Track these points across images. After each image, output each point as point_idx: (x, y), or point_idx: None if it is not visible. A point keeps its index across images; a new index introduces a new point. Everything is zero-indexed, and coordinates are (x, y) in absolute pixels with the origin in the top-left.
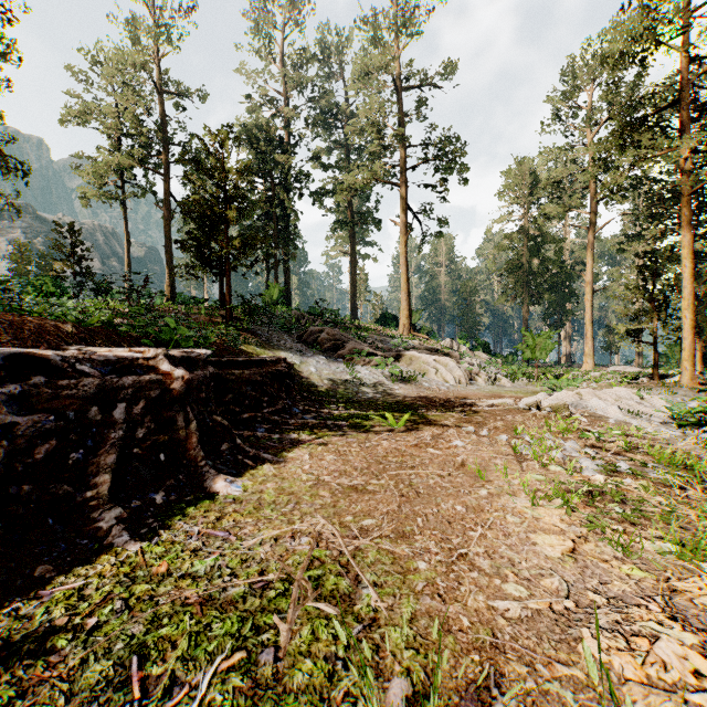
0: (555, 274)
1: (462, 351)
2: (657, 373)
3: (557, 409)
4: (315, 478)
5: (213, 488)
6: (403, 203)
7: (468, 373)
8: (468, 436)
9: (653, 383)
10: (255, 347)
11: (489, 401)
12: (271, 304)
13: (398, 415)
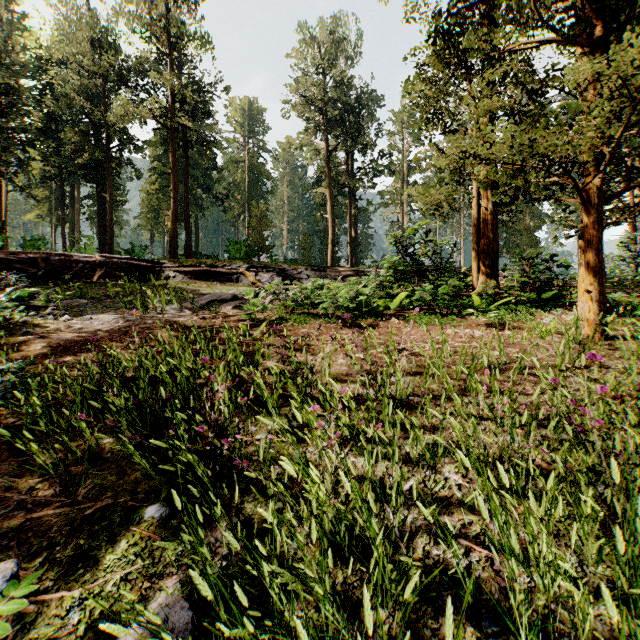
0: None
1: None
2: None
3: None
4: None
5: None
6: None
7: None
8: None
9: None
10: None
11: None
12: None
13: None
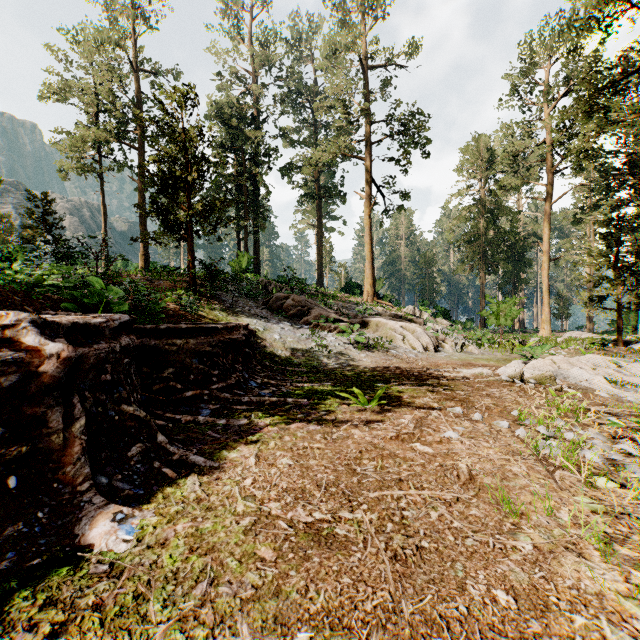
0: (509, 245)
1: (424, 318)
2: (621, 340)
3: (541, 380)
4: (256, 509)
5: (86, 538)
6: (367, 176)
7: (436, 340)
8: (460, 422)
9: (620, 350)
10: (217, 313)
11: (465, 371)
12: (240, 272)
13: (368, 390)
